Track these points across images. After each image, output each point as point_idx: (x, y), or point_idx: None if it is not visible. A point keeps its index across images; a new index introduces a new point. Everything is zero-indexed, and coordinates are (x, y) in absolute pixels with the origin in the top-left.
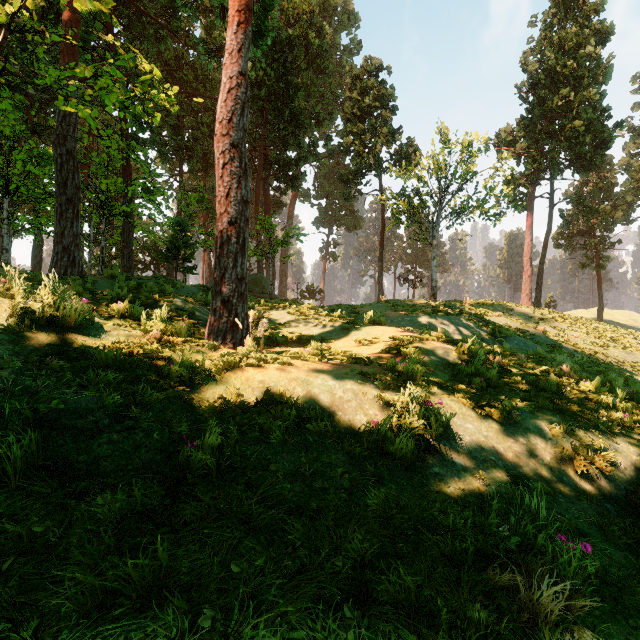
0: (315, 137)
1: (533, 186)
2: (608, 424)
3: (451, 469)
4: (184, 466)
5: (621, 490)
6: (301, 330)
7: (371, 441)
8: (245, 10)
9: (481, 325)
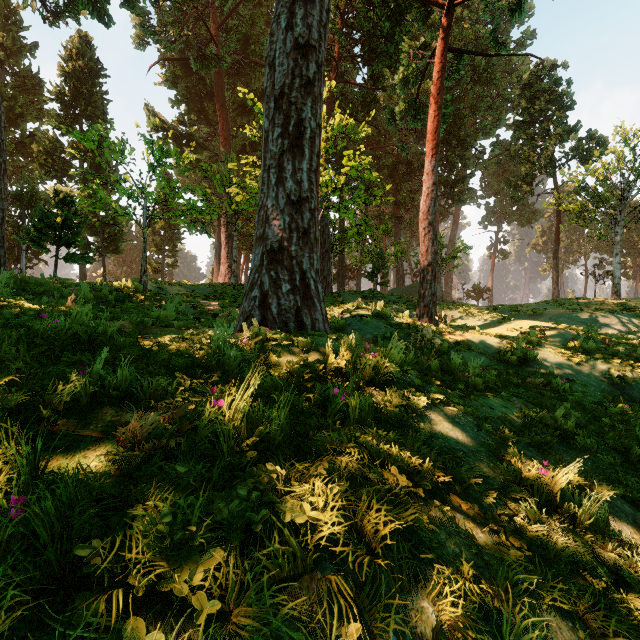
0: (481, 146)
1: None
2: None
3: (533, 370)
4: (437, 352)
5: (639, 395)
6: (469, 323)
7: (497, 356)
8: (435, 147)
9: None
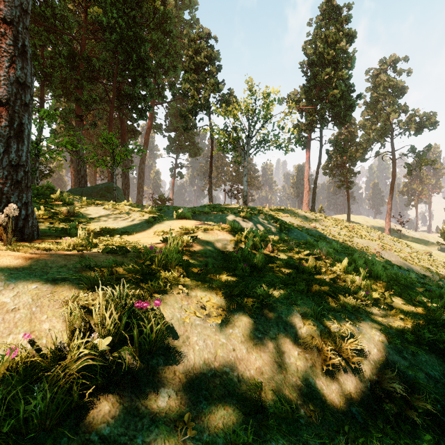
0: (163, 83)
1: (310, 132)
2: (354, 304)
3: (142, 415)
4: None
5: (366, 382)
6: (109, 223)
7: None
8: None
9: (272, 222)
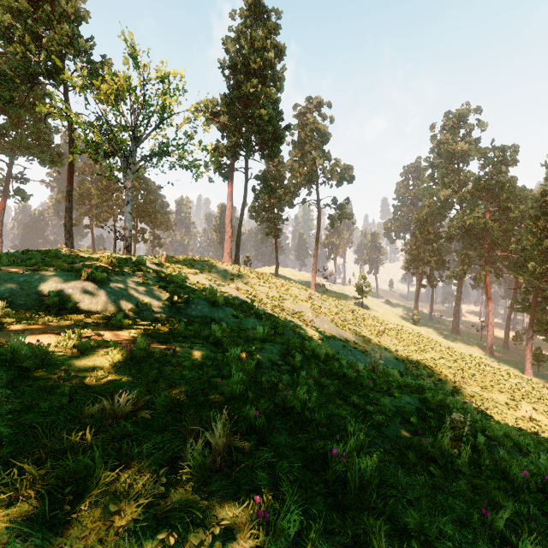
0: None
1: (233, 158)
2: None
3: None
4: None
5: None
6: None
7: None
8: None
9: (158, 287)
